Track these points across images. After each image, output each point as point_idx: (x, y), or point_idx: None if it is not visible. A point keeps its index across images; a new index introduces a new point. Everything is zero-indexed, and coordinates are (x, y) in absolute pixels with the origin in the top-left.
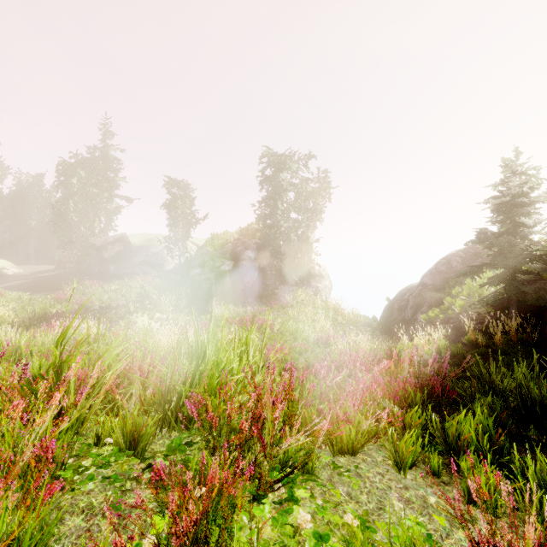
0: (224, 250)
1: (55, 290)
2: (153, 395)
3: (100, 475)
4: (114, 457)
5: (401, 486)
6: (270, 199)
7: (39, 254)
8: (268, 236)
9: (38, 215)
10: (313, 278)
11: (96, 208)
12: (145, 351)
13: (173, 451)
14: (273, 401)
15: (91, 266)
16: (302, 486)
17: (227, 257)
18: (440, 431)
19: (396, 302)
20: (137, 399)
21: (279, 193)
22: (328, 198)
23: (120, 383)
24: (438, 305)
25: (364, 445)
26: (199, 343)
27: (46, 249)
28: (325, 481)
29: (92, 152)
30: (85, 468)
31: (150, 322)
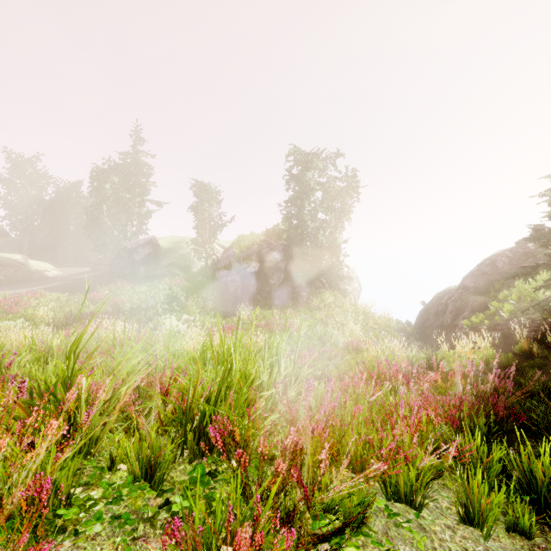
0: (250, 252)
1: (91, 291)
2: (174, 410)
3: (110, 512)
4: (128, 489)
5: (481, 550)
6: (297, 199)
7: (77, 257)
8: (295, 237)
9: (76, 220)
10: (341, 280)
11: (127, 212)
12: (166, 362)
13: (194, 483)
14: (313, 429)
15: (123, 268)
16: (353, 543)
17: (253, 259)
18: (523, 472)
19: (432, 306)
20: (156, 416)
21: (305, 193)
22: (357, 197)
23: (141, 394)
24: (482, 310)
25: (426, 488)
26: (225, 346)
27: (83, 253)
28: (379, 535)
29: (124, 158)
30: (94, 503)
31: (178, 324)
